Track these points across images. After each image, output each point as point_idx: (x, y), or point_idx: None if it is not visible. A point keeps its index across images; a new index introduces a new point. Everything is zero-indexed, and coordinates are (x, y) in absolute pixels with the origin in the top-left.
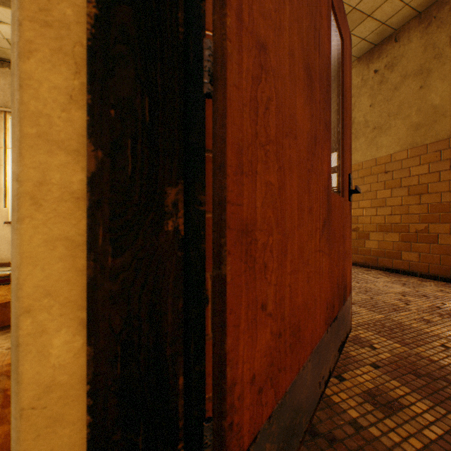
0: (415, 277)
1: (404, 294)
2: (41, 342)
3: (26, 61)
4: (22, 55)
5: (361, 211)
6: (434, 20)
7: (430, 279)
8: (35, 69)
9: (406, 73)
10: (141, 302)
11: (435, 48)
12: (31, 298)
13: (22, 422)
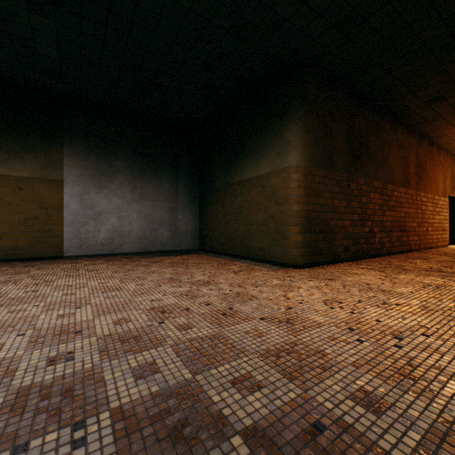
0: None
1: None
2: None
3: None
4: None
5: None
6: None
7: None
8: None
9: None
10: (450, 230)
11: None
12: None
13: None
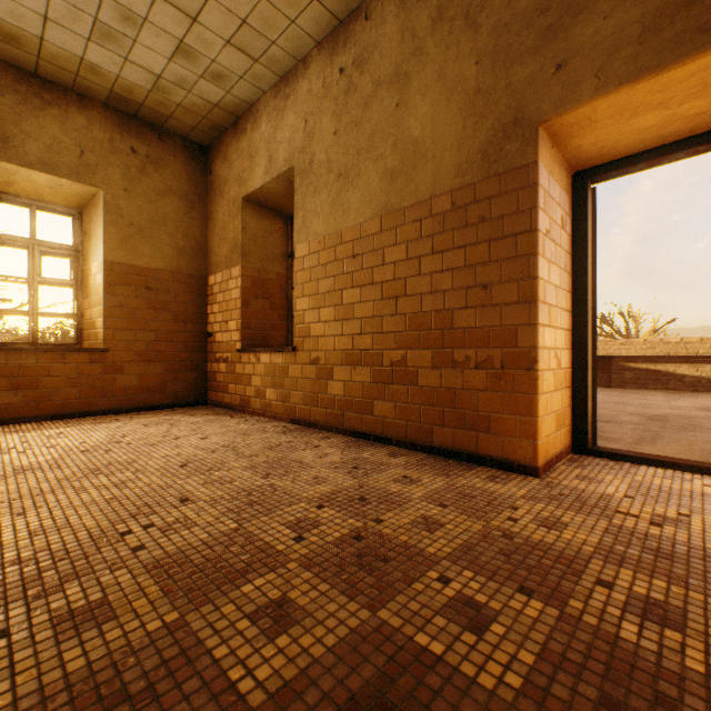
0: (389, 448)
1: (329, 499)
2: None
3: None
4: None
5: (324, 328)
6: None
7: (410, 449)
8: None
9: (380, 78)
10: None
11: (415, 36)
12: None
13: None
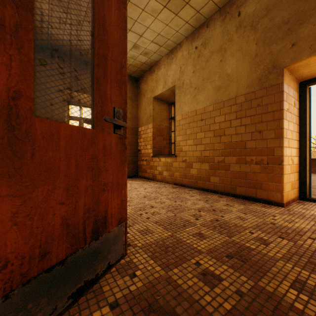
0: (217, 195)
1: (201, 209)
2: None
3: None
4: None
5: (188, 148)
6: (228, 14)
7: (226, 195)
8: None
9: (213, 50)
10: None
11: (228, 34)
12: None
13: None
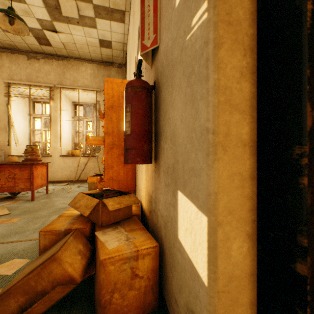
0: None
1: None
2: (227, 246)
3: (220, 51)
4: (218, 47)
5: None
6: None
7: None
8: (224, 56)
9: None
10: None
11: None
12: (222, 215)
13: (218, 301)
